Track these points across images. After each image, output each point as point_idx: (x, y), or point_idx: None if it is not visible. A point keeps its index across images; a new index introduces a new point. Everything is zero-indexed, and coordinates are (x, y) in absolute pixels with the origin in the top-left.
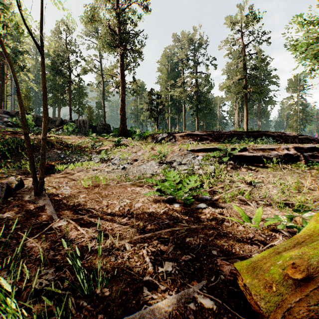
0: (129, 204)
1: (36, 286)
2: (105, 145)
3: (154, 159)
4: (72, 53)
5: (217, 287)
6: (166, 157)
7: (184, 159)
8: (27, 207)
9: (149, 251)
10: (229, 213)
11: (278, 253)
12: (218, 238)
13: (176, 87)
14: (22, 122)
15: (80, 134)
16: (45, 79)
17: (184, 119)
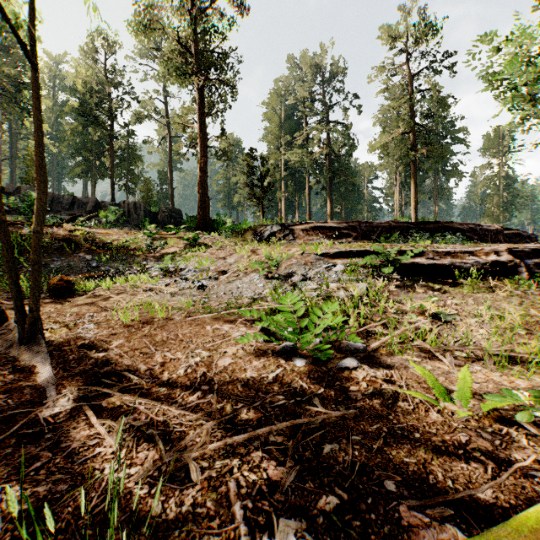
0: (207, 359)
1: None
2: (172, 246)
3: (256, 271)
4: (116, 86)
5: None
6: (279, 267)
7: (311, 270)
8: None
9: (242, 485)
10: (403, 378)
11: None
12: (391, 442)
13: (294, 148)
14: None
15: (130, 227)
16: (39, 113)
17: (308, 202)
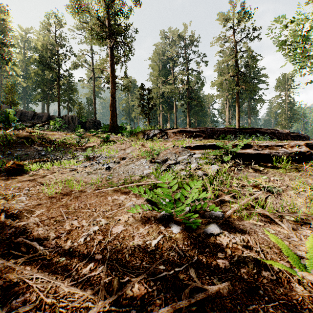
0: (104, 227)
1: None
2: (93, 142)
3: (144, 157)
4: (61, 46)
5: None
6: (158, 155)
7: (179, 157)
8: None
9: None
10: (258, 244)
11: None
12: None
13: (167, 85)
14: None
15: (69, 131)
16: None
17: (175, 117)
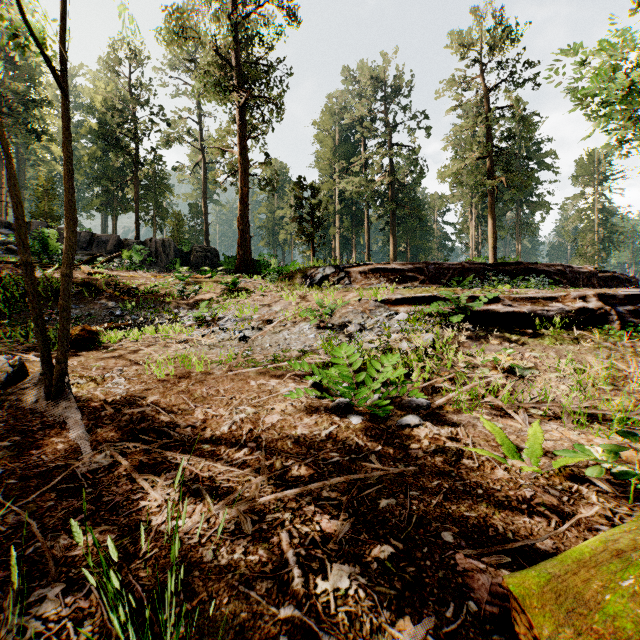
0: (253, 416)
1: (10, 637)
2: (208, 291)
3: (307, 320)
4: (141, 104)
5: (463, 635)
6: (332, 316)
7: (370, 319)
8: (27, 425)
9: (294, 535)
10: (470, 436)
11: (616, 554)
12: (451, 498)
13: (351, 175)
14: (17, 238)
15: (158, 269)
16: (68, 143)
17: (367, 240)
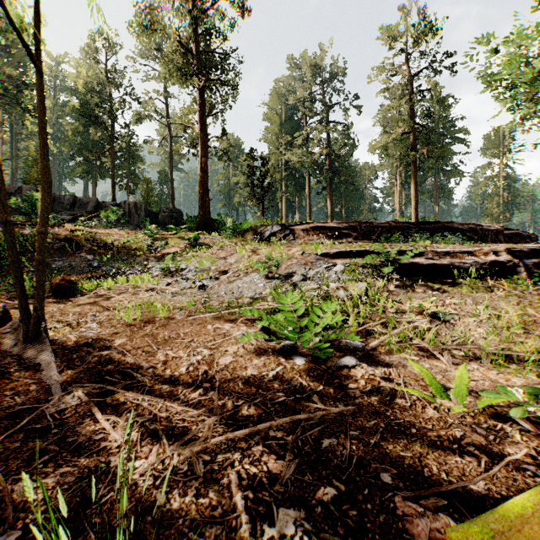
0: (209, 358)
1: None
2: (173, 246)
3: (257, 271)
4: (116, 86)
5: None
6: (279, 267)
7: (311, 270)
8: (5, 367)
9: (243, 477)
10: (401, 376)
11: None
12: (388, 437)
13: (295, 148)
14: None
15: (131, 227)
16: (44, 115)
17: (308, 202)
